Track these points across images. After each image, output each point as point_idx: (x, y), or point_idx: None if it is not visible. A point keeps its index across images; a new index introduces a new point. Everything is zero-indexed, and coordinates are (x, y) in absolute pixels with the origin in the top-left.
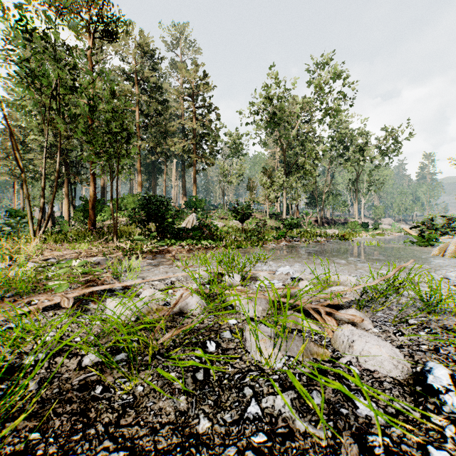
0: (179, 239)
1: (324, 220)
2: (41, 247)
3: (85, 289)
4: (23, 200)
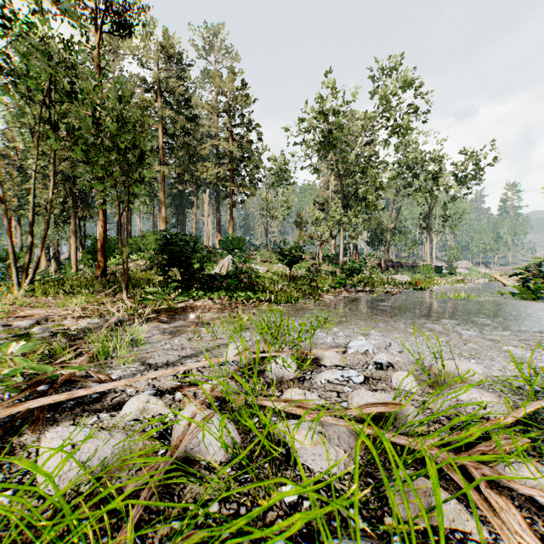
0: (209, 289)
1: (389, 263)
2: (23, 302)
3: (10, 408)
4: (21, 239)
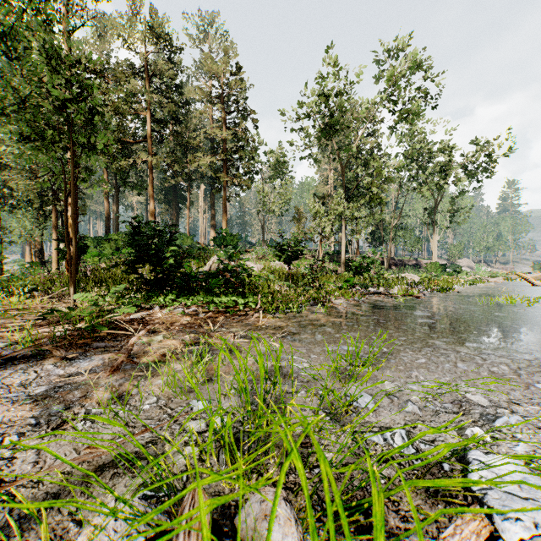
0: (188, 291)
1: (391, 261)
2: None
3: None
4: (0, 235)
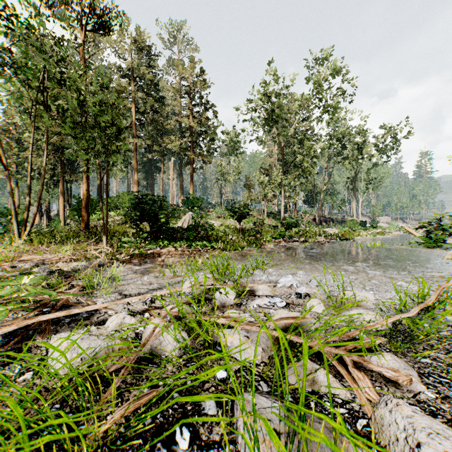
0: (173, 239)
1: (322, 218)
2: (23, 250)
3: (27, 320)
4: (18, 198)
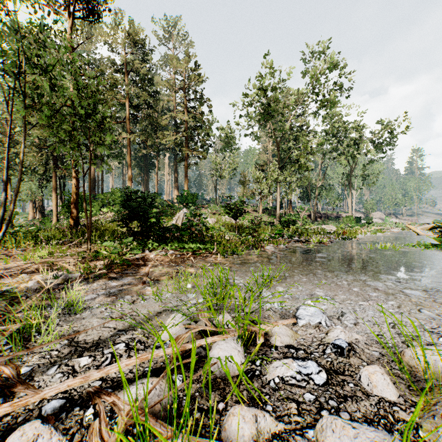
0: (165, 239)
1: (317, 214)
2: None
3: None
4: (11, 194)
